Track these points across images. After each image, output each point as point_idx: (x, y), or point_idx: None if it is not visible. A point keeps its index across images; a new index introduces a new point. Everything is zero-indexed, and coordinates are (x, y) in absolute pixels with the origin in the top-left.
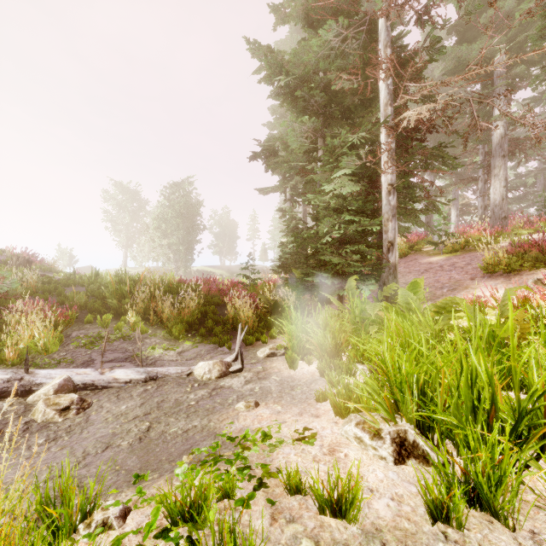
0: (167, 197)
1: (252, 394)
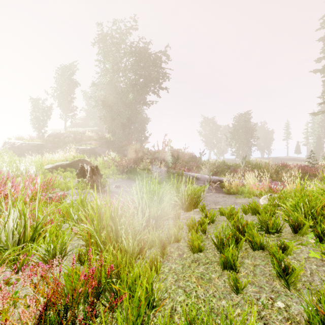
0: (236, 122)
1: None
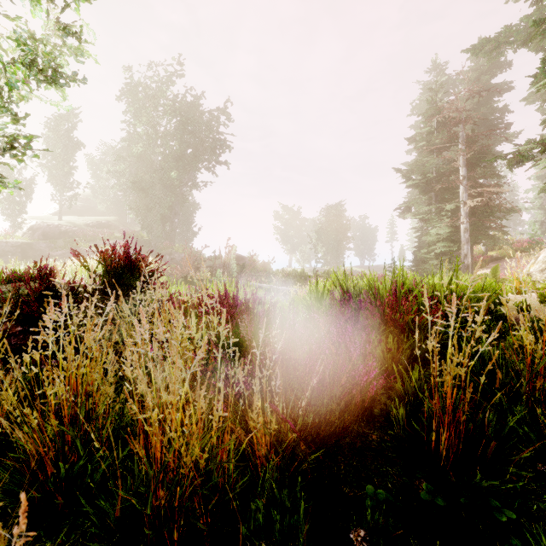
0: (325, 216)
1: None
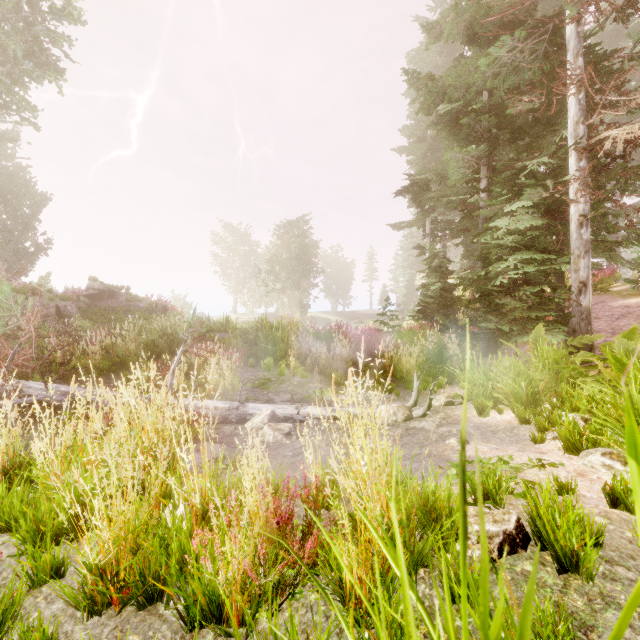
0: (281, 237)
1: (452, 435)
